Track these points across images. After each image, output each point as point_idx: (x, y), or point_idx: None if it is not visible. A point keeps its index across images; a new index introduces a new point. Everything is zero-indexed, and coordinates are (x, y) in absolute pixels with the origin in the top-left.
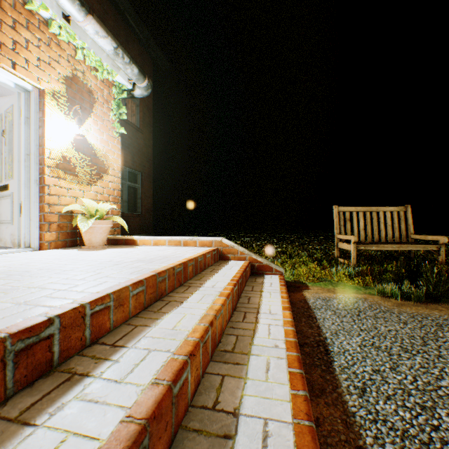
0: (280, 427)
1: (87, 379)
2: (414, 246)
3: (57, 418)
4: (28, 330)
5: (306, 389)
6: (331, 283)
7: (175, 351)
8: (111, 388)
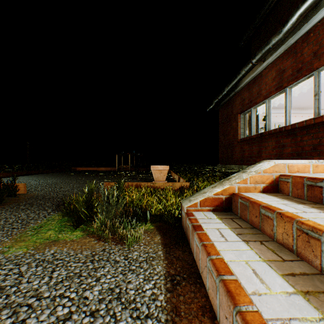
0: (218, 239)
1: (296, 203)
2: None
3: (275, 198)
4: (312, 179)
5: (210, 260)
6: None
7: (291, 212)
8: (279, 202)
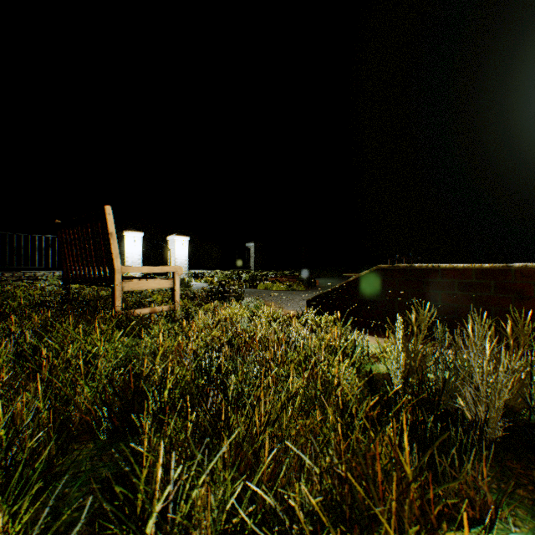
0: None
1: None
2: None
3: None
4: None
5: None
6: None
7: None
8: None
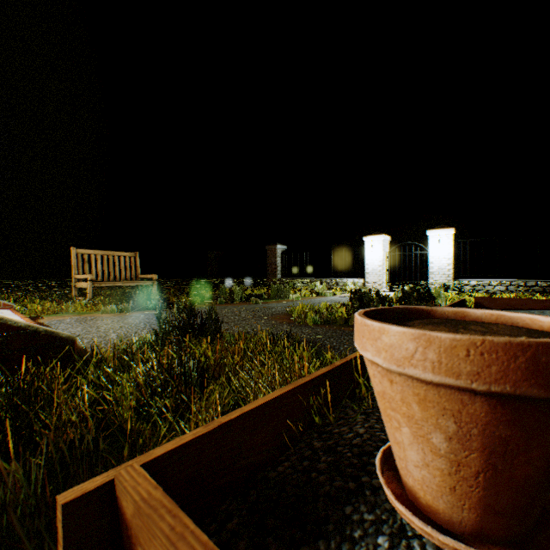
0: None
1: None
2: (138, 282)
3: None
4: None
5: None
6: (68, 313)
7: None
8: None
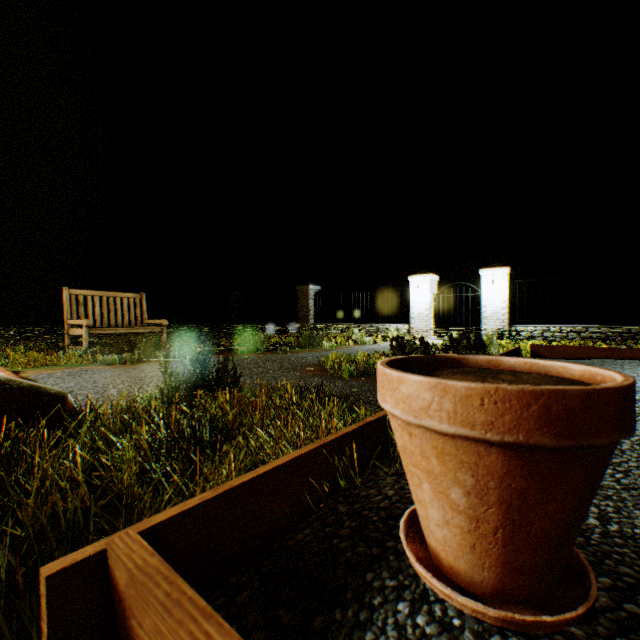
0: None
1: None
2: (145, 328)
3: None
4: None
5: None
6: (59, 366)
7: None
8: None
